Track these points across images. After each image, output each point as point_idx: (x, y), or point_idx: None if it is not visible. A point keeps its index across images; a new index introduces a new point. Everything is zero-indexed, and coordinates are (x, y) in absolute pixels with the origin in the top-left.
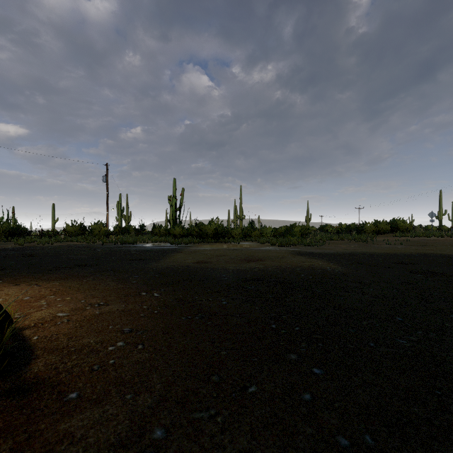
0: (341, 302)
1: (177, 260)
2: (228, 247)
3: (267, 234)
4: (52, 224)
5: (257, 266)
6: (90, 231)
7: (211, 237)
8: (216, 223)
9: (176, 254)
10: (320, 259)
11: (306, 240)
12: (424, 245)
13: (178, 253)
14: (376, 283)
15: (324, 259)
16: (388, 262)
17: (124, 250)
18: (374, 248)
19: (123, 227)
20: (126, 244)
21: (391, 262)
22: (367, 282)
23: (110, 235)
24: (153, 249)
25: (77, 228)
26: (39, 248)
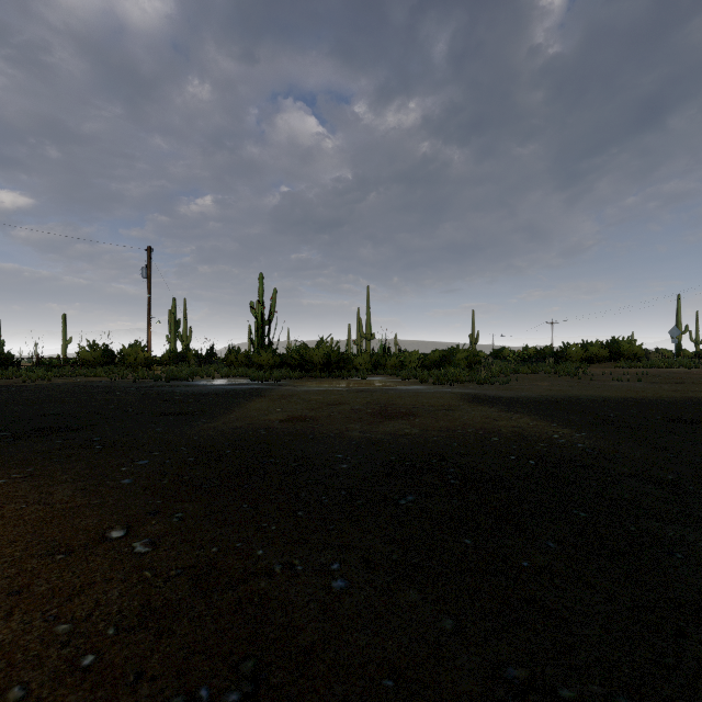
0: (697, 581)
1: (251, 415)
2: (348, 386)
3: (412, 364)
4: (62, 346)
5: (408, 431)
6: (121, 358)
7: (321, 368)
8: (329, 345)
9: (254, 401)
10: (525, 413)
11: (480, 374)
12: (678, 382)
13: (257, 398)
14: (697, 482)
15: (533, 413)
16: (655, 418)
17: (164, 393)
18: (600, 389)
19: (177, 352)
20: (176, 381)
21: (660, 418)
22: (671, 480)
23: (153, 365)
24: (216, 390)
25: (98, 354)
26: (15, 388)
